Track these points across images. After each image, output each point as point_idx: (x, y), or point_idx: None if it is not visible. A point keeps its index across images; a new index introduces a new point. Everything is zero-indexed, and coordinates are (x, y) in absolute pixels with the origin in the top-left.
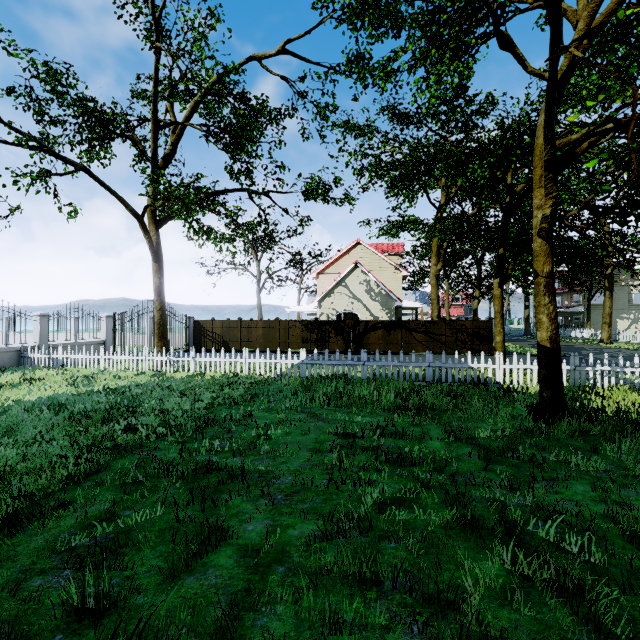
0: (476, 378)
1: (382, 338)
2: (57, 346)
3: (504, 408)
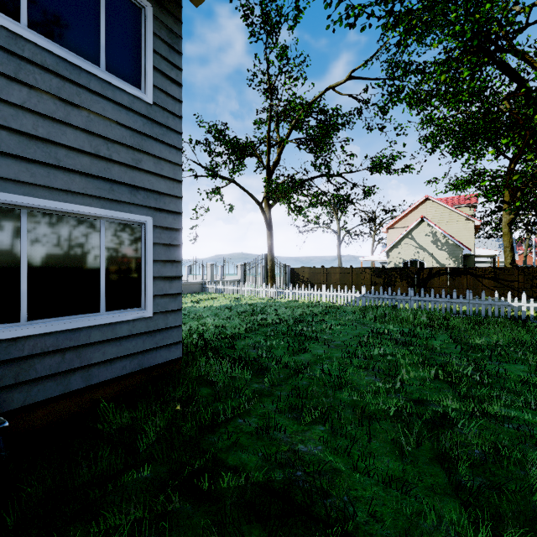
0: (517, 315)
1: (446, 283)
2: (217, 282)
3: (519, 333)
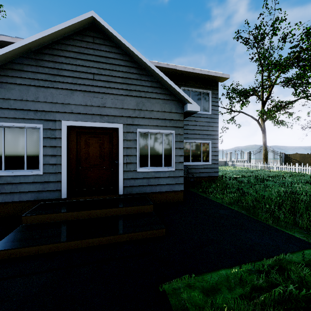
0: None
1: None
2: (233, 161)
3: None
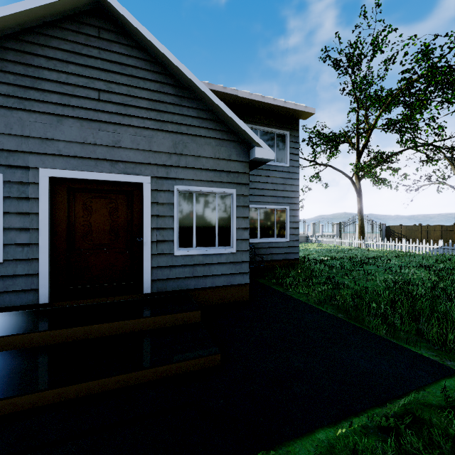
0: None
1: None
2: (318, 236)
3: None
